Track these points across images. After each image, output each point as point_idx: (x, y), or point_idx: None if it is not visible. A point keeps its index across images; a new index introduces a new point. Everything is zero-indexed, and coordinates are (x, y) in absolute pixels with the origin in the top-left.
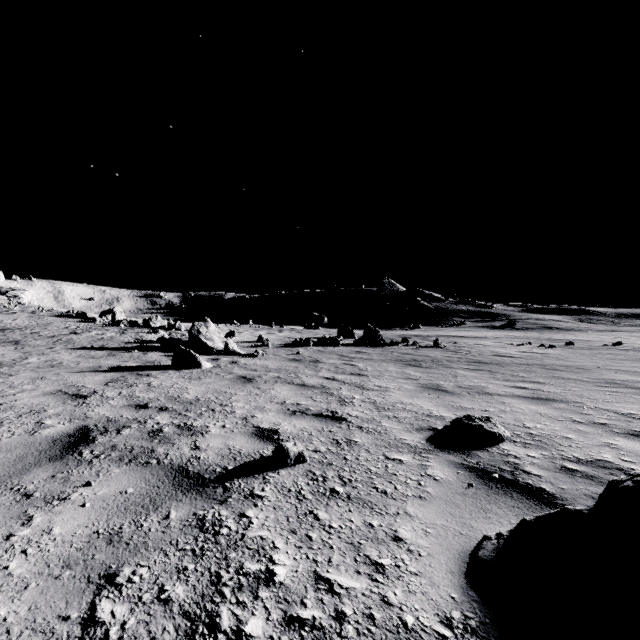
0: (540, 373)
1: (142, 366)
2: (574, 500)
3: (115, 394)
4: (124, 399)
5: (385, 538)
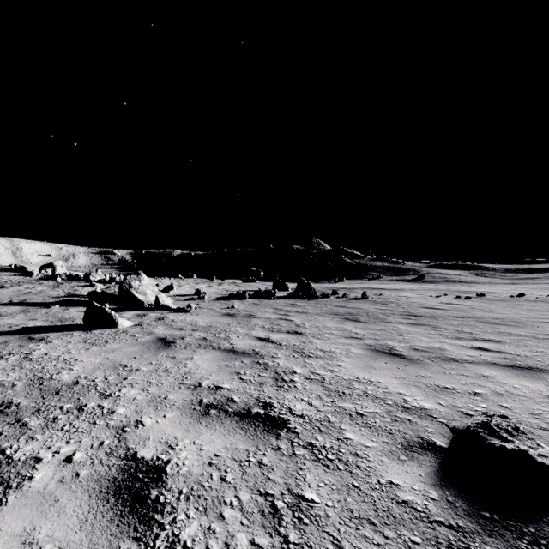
0: (483, 328)
1: (47, 326)
2: None
3: None
4: None
5: None
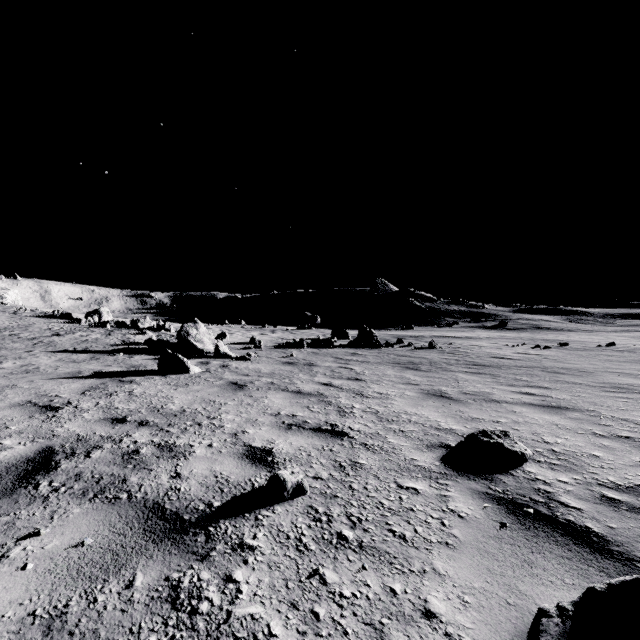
0: (543, 377)
1: (126, 371)
2: (631, 545)
3: (91, 405)
4: (100, 411)
5: (413, 613)
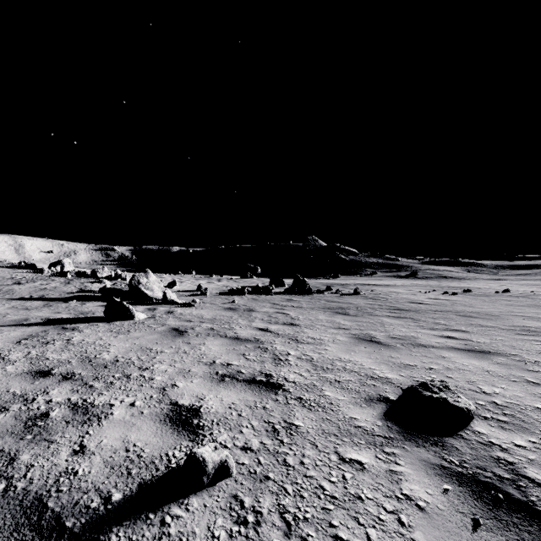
0: (458, 320)
1: (73, 318)
2: None
3: (20, 356)
4: (27, 363)
5: None
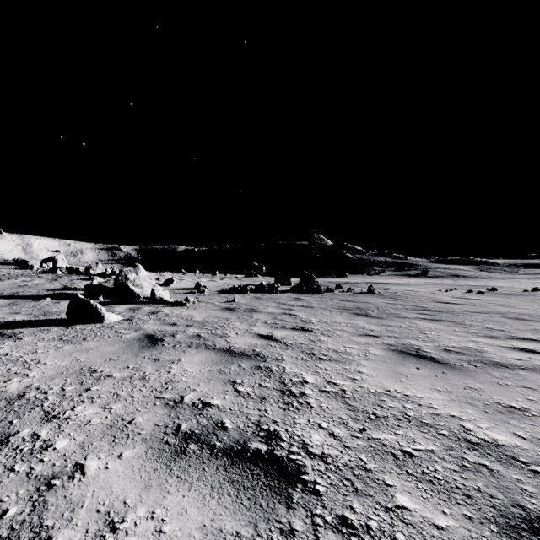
0: (514, 324)
1: (26, 320)
2: None
3: None
4: None
5: None
